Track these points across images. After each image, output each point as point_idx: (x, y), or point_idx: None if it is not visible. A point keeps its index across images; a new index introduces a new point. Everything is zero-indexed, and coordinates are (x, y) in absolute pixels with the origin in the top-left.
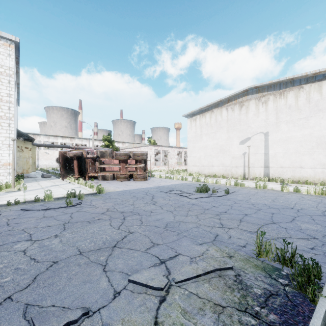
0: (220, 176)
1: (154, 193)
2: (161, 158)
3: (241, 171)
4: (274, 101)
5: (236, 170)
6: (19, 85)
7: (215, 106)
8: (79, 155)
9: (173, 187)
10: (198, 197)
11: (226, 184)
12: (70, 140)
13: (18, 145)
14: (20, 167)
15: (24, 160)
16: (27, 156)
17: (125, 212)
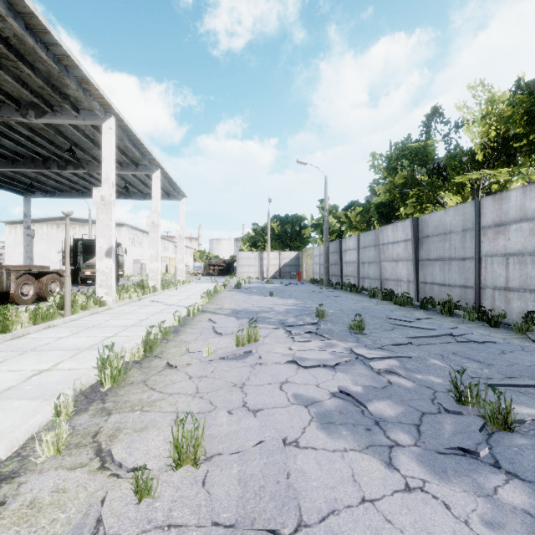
0: None
1: None
2: None
3: None
4: (80, 229)
5: None
6: None
7: (37, 221)
8: None
9: None
10: None
11: None
12: None
13: None
14: None
15: None
16: None
17: None
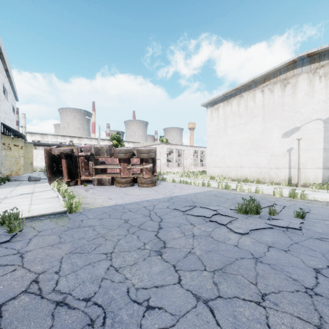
0: (253, 180)
1: (163, 212)
2: (174, 158)
3: (285, 175)
4: None
5: (277, 172)
6: (8, 72)
7: (245, 89)
8: (67, 153)
9: (194, 200)
10: (252, 230)
11: (274, 194)
12: (78, 140)
13: (3, 142)
14: (7, 168)
15: (13, 160)
16: (17, 155)
17: (66, 304)
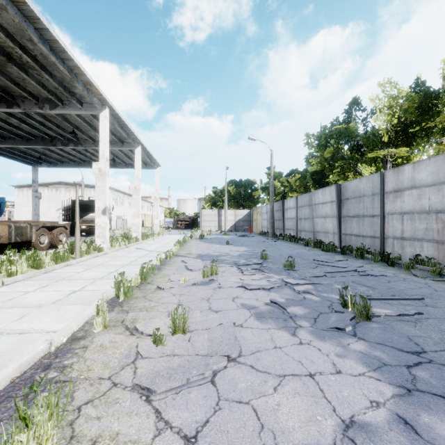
0: None
1: None
2: None
3: None
4: (74, 192)
5: None
6: None
7: (40, 185)
8: None
9: None
10: None
11: None
12: None
13: None
14: None
15: None
16: None
17: None
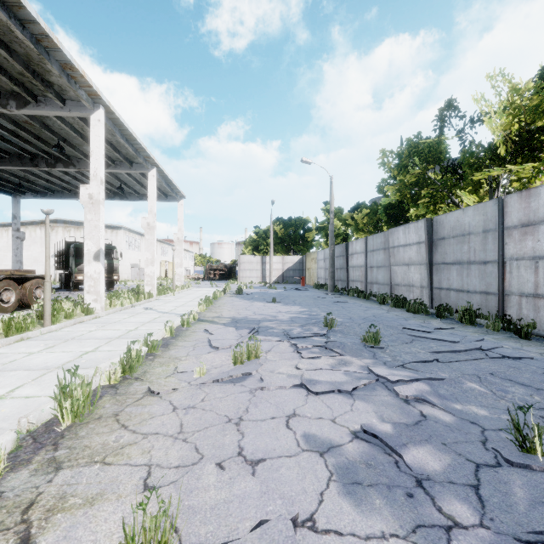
0: None
1: None
2: None
3: (53, 277)
4: (75, 232)
5: None
6: None
7: (30, 224)
8: None
9: None
10: None
11: None
12: None
13: None
14: None
15: None
16: None
17: None
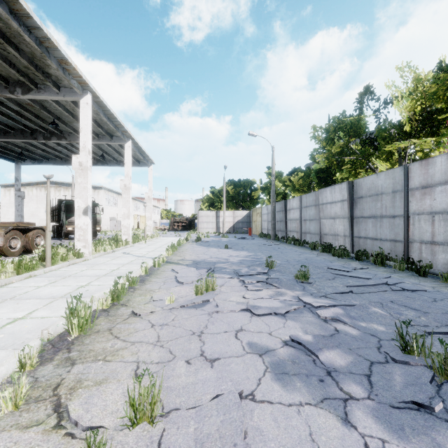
0: None
1: None
2: None
3: None
4: (64, 191)
5: None
6: None
7: (28, 185)
8: None
9: None
10: None
11: None
12: None
13: None
14: None
15: None
16: None
17: None
